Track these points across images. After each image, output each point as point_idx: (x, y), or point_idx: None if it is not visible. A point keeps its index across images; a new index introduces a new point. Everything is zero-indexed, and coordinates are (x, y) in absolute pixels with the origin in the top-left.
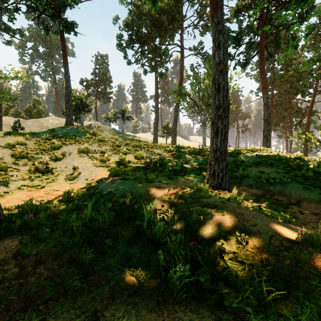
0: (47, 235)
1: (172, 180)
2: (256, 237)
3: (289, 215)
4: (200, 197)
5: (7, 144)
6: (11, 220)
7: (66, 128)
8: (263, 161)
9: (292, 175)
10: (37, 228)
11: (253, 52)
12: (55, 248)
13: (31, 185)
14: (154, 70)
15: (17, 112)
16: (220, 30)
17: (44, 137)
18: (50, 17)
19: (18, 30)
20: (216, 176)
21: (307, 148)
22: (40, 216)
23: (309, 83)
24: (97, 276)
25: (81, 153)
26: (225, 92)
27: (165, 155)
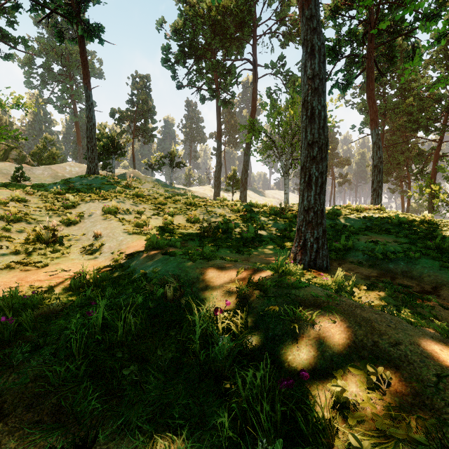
0: (25, 357)
1: (242, 254)
2: (404, 371)
3: (427, 311)
4: (291, 287)
5: None
6: None
7: (87, 178)
8: (374, 226)
9: (421, 247)
10: (15, 340)
11: (357, 69)
12: (35, 383)
13: (27, 262)
14: (215, 96)
15: (21, 156)
16: (315, 28)
17: (55, 190)
18: (65, 17)
19: (21, 38)
20: (308, 249)
21: (432, 207)
22: (23, 318)
23: (435, 114)
24: (100, 448)
25: (107, 213)
26: (322, 121)
27: (231, 217)
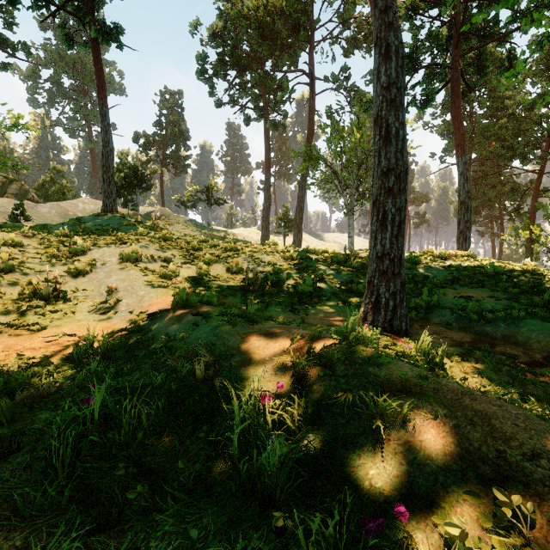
0: None
1: (297, 313)
2: None
3: (543, 390)
4: (368, 363)
5: None
6: None
7: (103, 217)
8: (463, 277)
9: (525, 304)
10: None
11: (439, 82)
12: None
13: (19, 324)
14: (263, 116)
15: (23, 190)
16: (391, 23)
17: (60, 232)
18: (75, 15)
19: (21, 44)
20: (382, 307)
21: (531, 253)
22: None
23: (535, 139)
24: None
25: (125, 261)
26: (400, 142)
27: (282, 266)
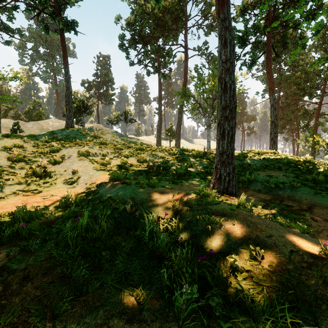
0: (38, 246)
1: (176, 184)
2: (273, 251)
3: (301, 222)
4: (207, 204)
5: (3, 146)
6: (1, 229)
7: (66, 130)
8: (270, 165)
9: (302, 179)
10: (29, 238)
11: (259, 52)
12: (46, 262)
13: (27, 190)
14: (157, 71)
15: (17, 114)
16: (227, 27)
17: (43, 139)
18: (50, 15)
19: (17, 29)
20: (222, 181)
21: (314, 151)
22: (33, 224)
23: (316, 84)
24: (91, 295)
25: (81, 156)
26: (232, 91)
27: (168, 158)
